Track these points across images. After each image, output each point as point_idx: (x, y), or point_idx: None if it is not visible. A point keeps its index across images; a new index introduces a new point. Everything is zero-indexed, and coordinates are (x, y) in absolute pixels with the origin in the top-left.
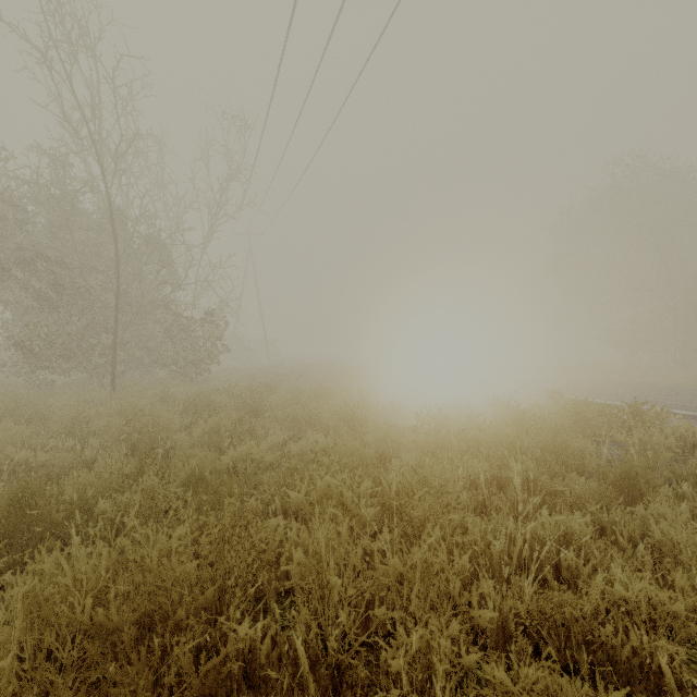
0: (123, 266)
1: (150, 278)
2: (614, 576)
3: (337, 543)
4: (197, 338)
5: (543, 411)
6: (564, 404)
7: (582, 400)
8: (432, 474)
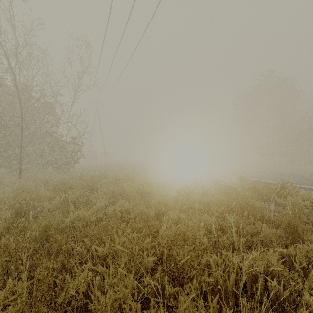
0: (28, 114)
1: (44, 121)
2: (306, 301)
3: (122, 301)
4: (67, 151)
5: (237, 186)
6: (245, 182)
7: (256, 181)
8: (186, 225)
